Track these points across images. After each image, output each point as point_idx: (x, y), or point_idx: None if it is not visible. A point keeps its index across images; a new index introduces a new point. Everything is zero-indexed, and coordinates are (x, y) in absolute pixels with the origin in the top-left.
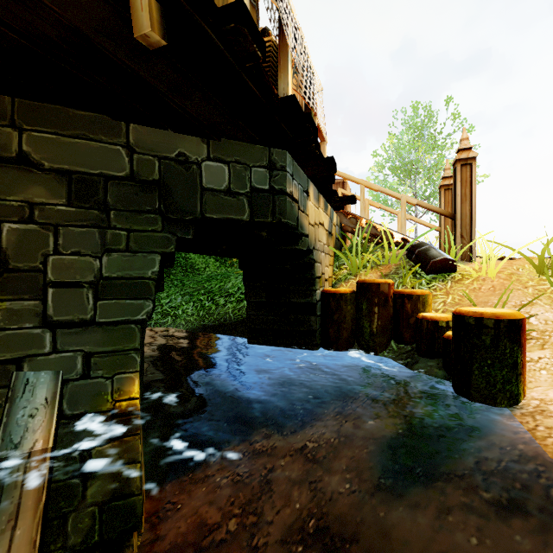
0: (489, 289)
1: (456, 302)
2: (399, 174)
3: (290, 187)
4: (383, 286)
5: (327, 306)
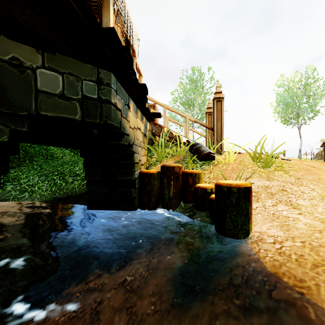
0: (231, 169)
1: (215, 177)
2: (185, 105)
3: (114, 99)
4: (176, 168)
5: (142, 181)
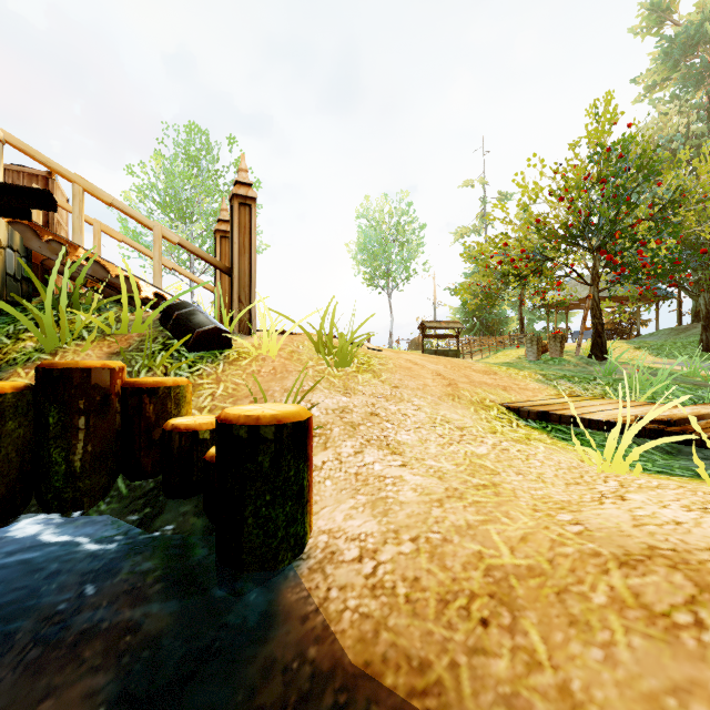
0: (270, 373)
1: (230, 394)
2: (169, 212)
3: None
4: (98, 374)
5: None
